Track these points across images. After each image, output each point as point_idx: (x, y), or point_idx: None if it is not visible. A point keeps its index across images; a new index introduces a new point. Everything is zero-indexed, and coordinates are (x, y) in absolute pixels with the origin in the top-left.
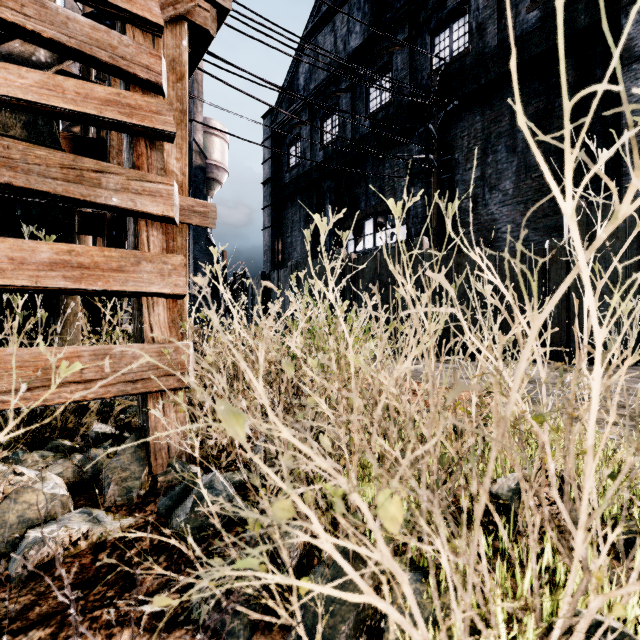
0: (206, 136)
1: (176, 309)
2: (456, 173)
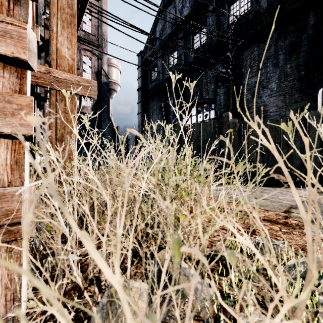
0: (109, 67)
1: (22, 150)
2: (243, 80)
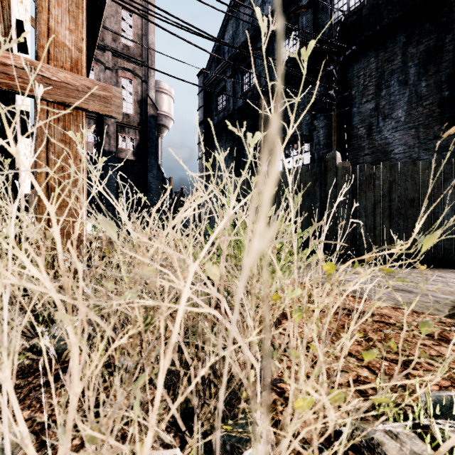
0: (157, 94)
1: None
2: (353, 107)
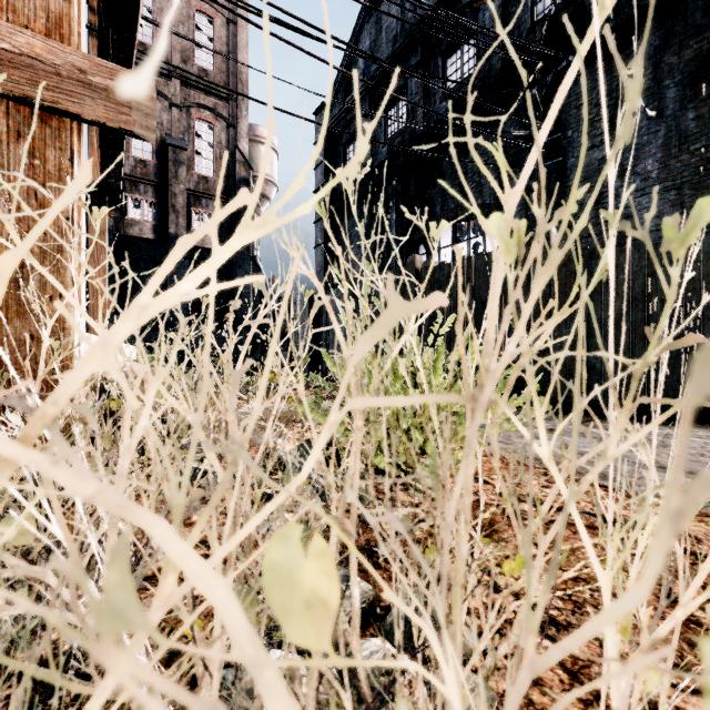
0: (252, 145)
1: None
2: (569, 156)
